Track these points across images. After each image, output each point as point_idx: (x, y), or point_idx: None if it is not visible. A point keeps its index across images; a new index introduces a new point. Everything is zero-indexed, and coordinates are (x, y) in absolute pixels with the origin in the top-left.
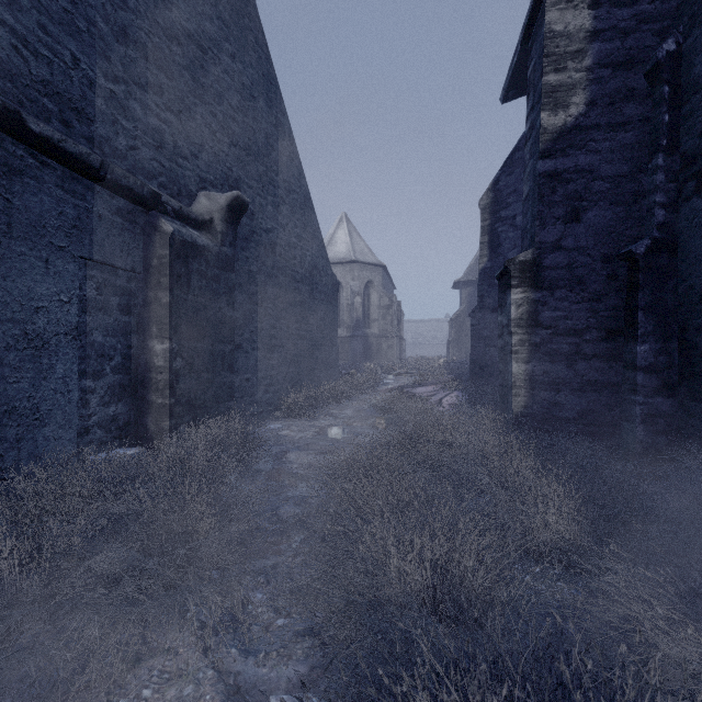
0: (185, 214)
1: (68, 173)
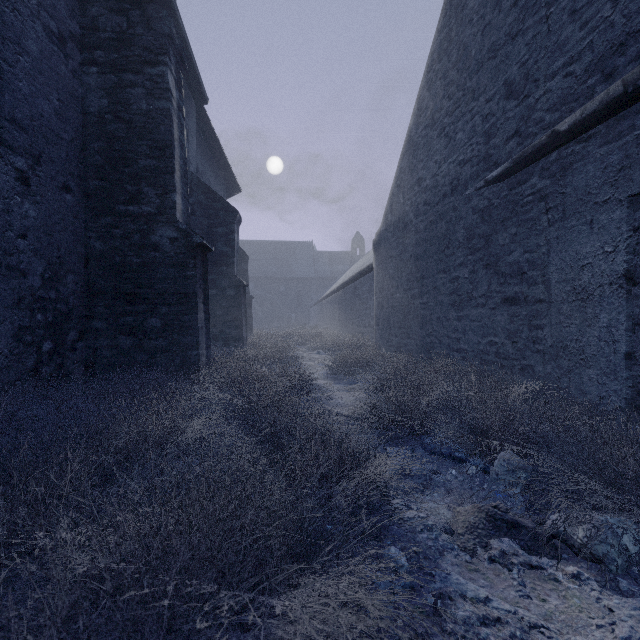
0: None
1: (613, 121)
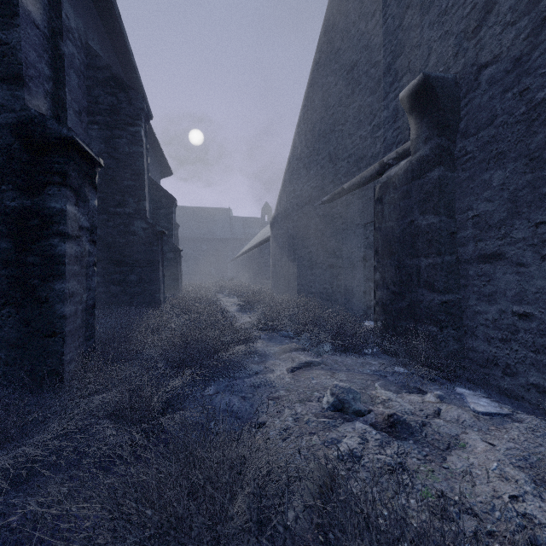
0: (402, 151)
1: (360, 190)
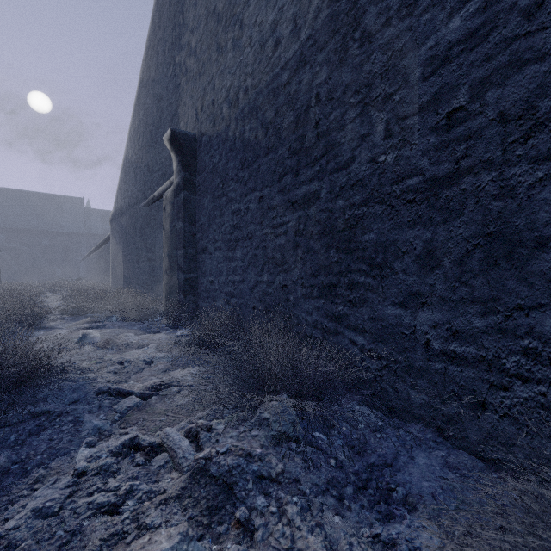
0: None
1: None
